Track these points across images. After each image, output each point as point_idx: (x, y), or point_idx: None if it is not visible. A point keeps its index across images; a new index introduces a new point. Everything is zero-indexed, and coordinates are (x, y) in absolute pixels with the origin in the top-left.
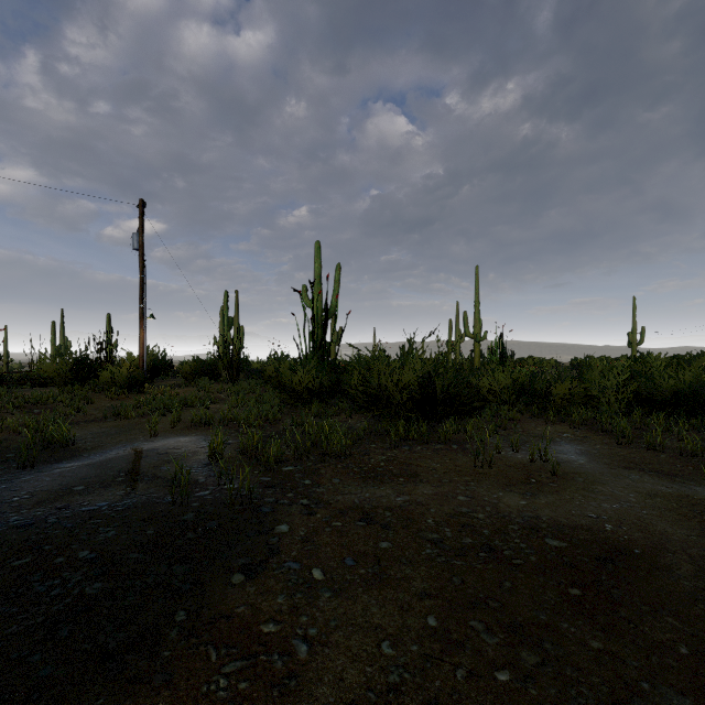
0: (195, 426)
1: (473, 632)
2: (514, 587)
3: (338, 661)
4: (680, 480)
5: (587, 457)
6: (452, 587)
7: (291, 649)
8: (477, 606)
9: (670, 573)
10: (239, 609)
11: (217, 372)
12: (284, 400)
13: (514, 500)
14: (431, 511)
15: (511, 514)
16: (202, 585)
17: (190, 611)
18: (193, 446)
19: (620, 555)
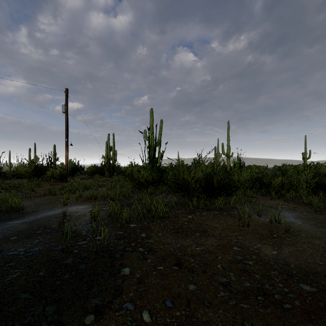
0: (88, 199)
1: None
2: None
3: None
4: None
5: (301, 220)
6: None
7: None
8: None
9: None
10: None
11: (103, 172)
12: (135, 186)
13: (269, 250)
14: (218, 258)
15: (270, 262)
16: None
17: None
18: (84, 211)
19: None
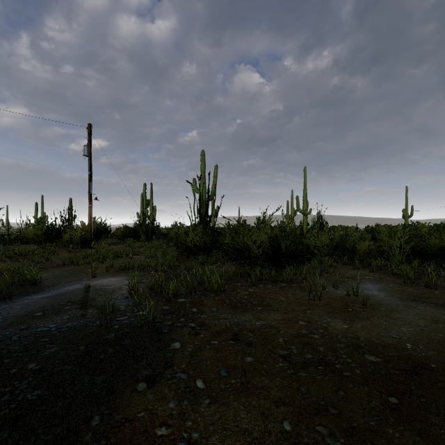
0: (122, 270)
1: (319, 437)
2: (347, 396)
3: None
4: None
5: (385, 293)
6: (300, 395)
7: None
8: (320, 412)
9: None
10: (140, 414)
11: (138, 235)
12: (181, 253)
13: (339, 324)
14: (281, 333)
15: (338, 335)
16: (114, 392)
17: (103, 415)
18: (119, 284)
19: (422, 369)
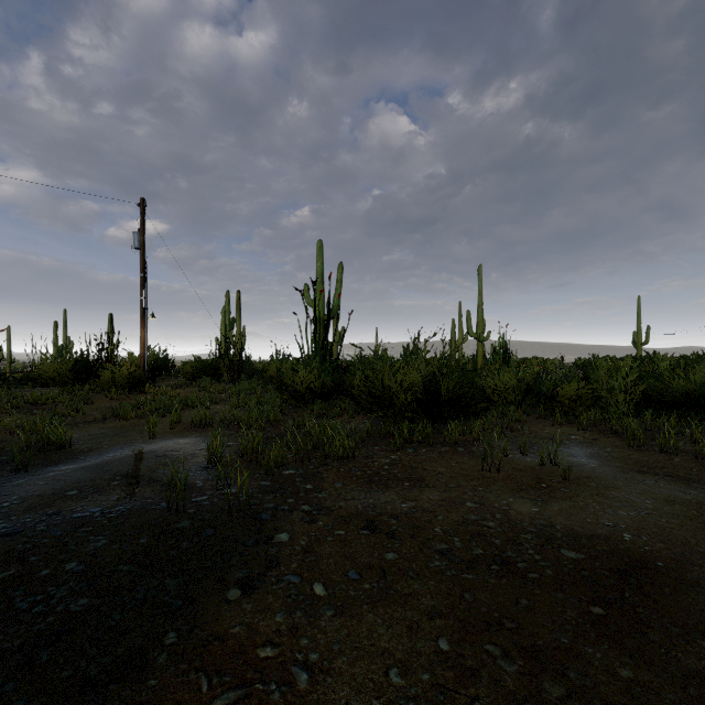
0: (195, 428)
1: (489, 658)
2: (531, 605)
3: (342, 692)
4: (697, 486)
5: (598, 461)
6: (464, 605)
7: (290, 677)
8: (492, 627)
9: (698, 589)
10: (234, 630)
11: (219, 372)
12: (286, 400)
13: (526, 507)
14: (438, 519)
15: (523, 523)
16: (195, 601)
17: (181, 632)
18: (192, 448)
19: (643, 569)
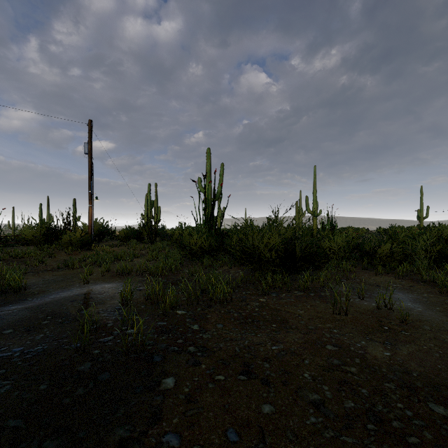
0: (119, 275)
1: None
2: None
3: None
4: None
5: (421, 305)
6: None
7: None
8: None
9: None
10: None
11: (142, 236)
12: (185, 255)
13: (378, 351)
14: (305, 363)
15: (381, 368)
16: None
17: None
18: (112, 292)
19: None
